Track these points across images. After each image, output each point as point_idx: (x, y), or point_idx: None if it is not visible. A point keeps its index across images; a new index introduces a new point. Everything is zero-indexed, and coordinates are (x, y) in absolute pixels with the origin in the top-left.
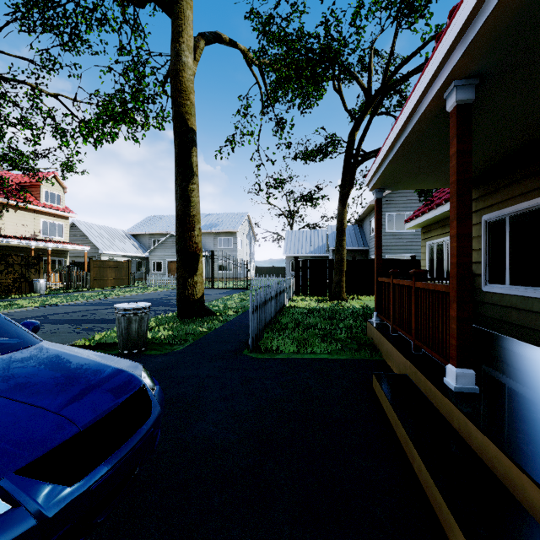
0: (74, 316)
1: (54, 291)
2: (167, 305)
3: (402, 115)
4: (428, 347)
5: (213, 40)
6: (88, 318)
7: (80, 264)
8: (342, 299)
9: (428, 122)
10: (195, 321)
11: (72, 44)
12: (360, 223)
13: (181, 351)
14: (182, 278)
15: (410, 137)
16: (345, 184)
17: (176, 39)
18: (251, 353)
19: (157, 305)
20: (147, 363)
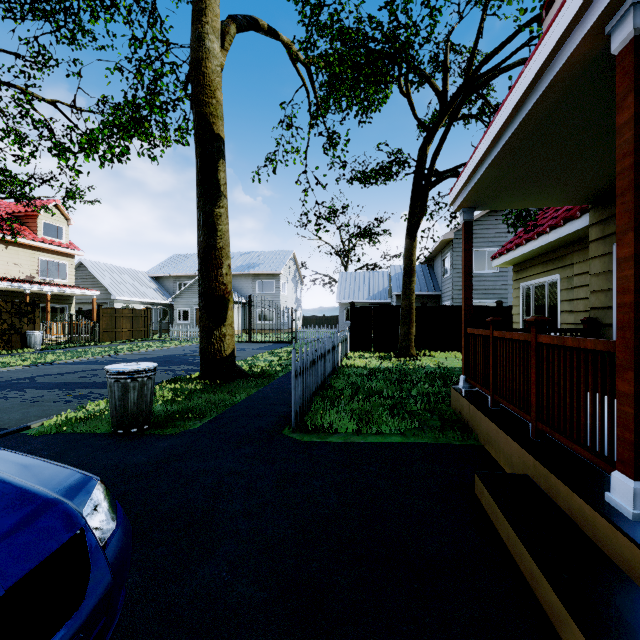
0: (69, 379)
1: (53, 346)
2: (191, 363)
3: (519, 82)
4: (563, 435)
5: (247, 26)
6: (86, 381)
7: (89, 312)
8: (411, 355)
9: (564, 88)
10: (222, 385)
11: (71, 35)
12: (430, 262)
13: (198, 430)
14: (206, 330)
15: (530, 117)
16: (414, 211)
17: (198, 18)
18: (294, 432)
19: (178, 363)
20: (146, 449)
